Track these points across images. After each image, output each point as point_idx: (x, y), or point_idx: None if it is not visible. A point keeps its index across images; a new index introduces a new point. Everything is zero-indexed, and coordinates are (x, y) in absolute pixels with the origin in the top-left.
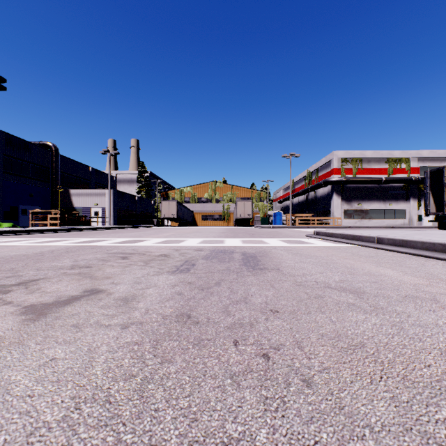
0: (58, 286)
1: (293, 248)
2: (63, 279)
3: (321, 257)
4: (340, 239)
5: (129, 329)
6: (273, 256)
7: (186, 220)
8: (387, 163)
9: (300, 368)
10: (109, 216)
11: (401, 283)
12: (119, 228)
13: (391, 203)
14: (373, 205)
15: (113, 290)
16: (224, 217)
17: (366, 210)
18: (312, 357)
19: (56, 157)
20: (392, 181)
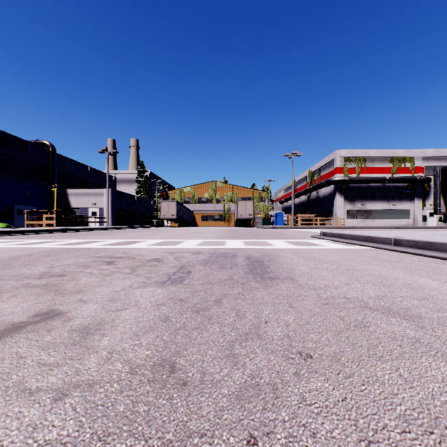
0: (4, 306)
1: (302, 251)
2: (20, 293)
3: (338, 262)
4: (350, 240)
5: (66, 403)
6: (282, 261)
7: (186, 220)
8: (390, 162)
9: None
10: (107, 216)
11: None
12: (117, 229)
13: (395, 203)
14: (377, 205)
15: (75, 313)
16: (224, 217)
17: (370, 210)
18: None
19: (53, 156)
20: (396, 181)
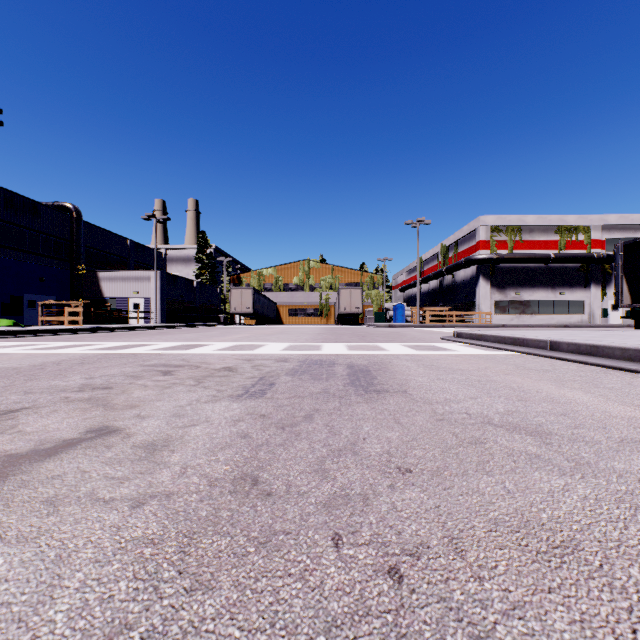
0: (46, 422)
1: (425, 357)
2: (60, 408)
3: (469, 372)
4: (493, 343)
5: (145, 510)
6: (395, 370)
7: (266, 316)
8: (557, 233)
9: (464, 606)
10: (154, 310)
11: (607, 417)
12: (169, 328)
13: (563, 292)
14: (538, 294)
15: (135, 430)
16: (321, 311)
17: (528, 301)
18: (485, 577)
19: (77, 224)
20: (565, 259)
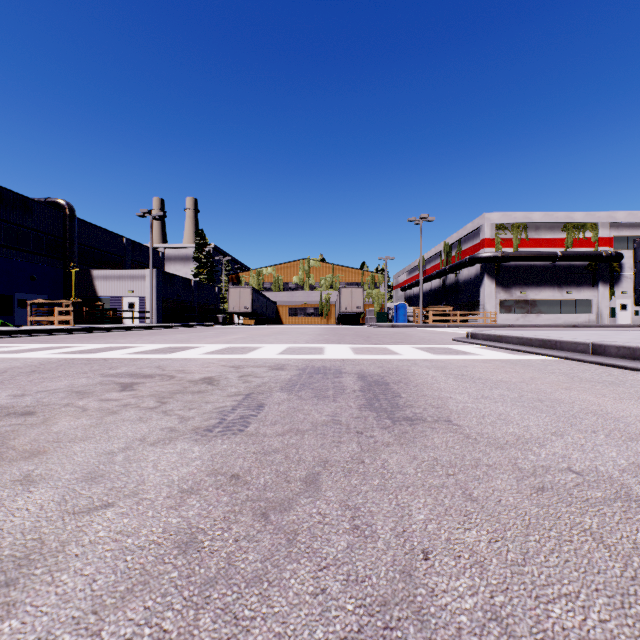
0: None
1: (448, 363)
2: None
3: (516, 385)
4: (518, 346)
5: None
6: (421, 383)
7: (266, 316)
8: (564, 231)
9: None
10: (150, 309)
11: None
12: (163, 328)
13: (570, 291)
14: (544, 293)
15: None
16: (321, 311)
17: (533, 300)
18: None
19: (71, 221)
20: (572, 258)
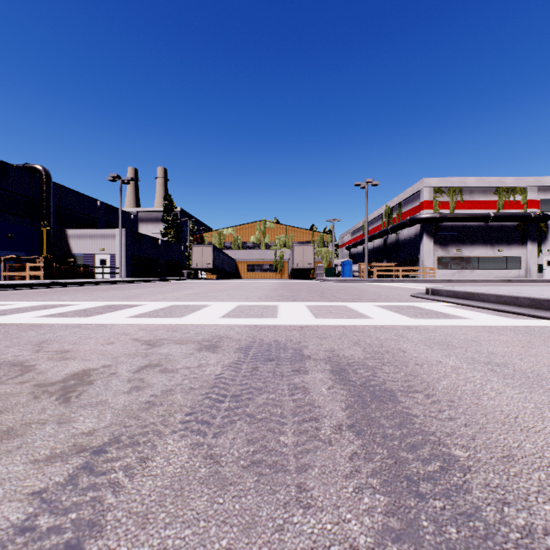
0: None
1: (446, 335)
2: None
3: None
4: (499, 305)
5: None
6: (454, 393)
7: (226, 271)
8: (495, 194)
9: None
10: (119, 265)
11: None
12: (128, 283)
13: (501, 249)
14: (478, 250)
15: None
16: (276, 267)
17: (468, 257)
18: None
19: (47, 185)
20: (504, 218)
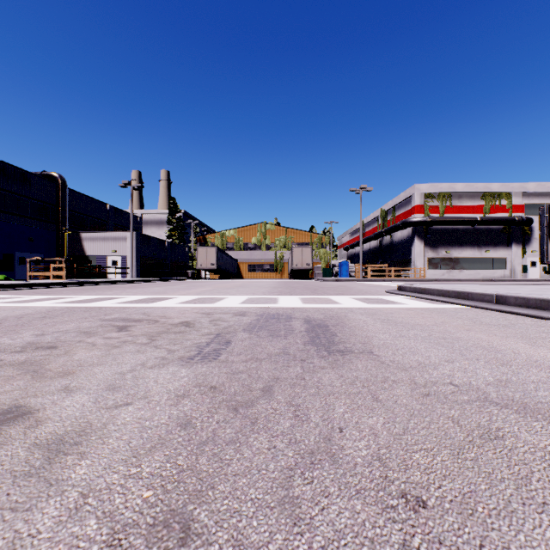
0: None
1: (378, 311)
2: None
3: (429, 327)
4: (438, 297)
5: None
6: (354, 326)
7: (229, 271)
8: (482, 199)
9: None
10: (130, 266)
11: None
12: (142, 282)
13: (488, 250)
14: (466, 252)
15: (49, 413)
16: (276, 267)
17: (457, 258)
18: None
19: (63, 191)
20: (490, 222)
